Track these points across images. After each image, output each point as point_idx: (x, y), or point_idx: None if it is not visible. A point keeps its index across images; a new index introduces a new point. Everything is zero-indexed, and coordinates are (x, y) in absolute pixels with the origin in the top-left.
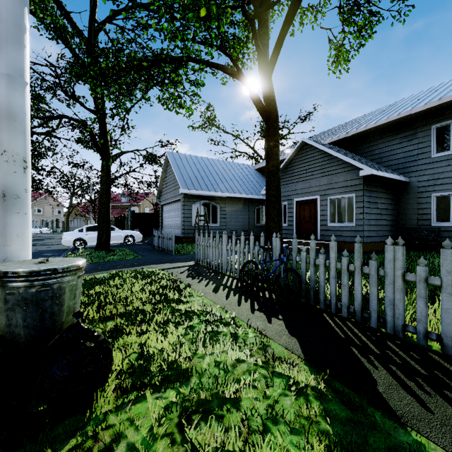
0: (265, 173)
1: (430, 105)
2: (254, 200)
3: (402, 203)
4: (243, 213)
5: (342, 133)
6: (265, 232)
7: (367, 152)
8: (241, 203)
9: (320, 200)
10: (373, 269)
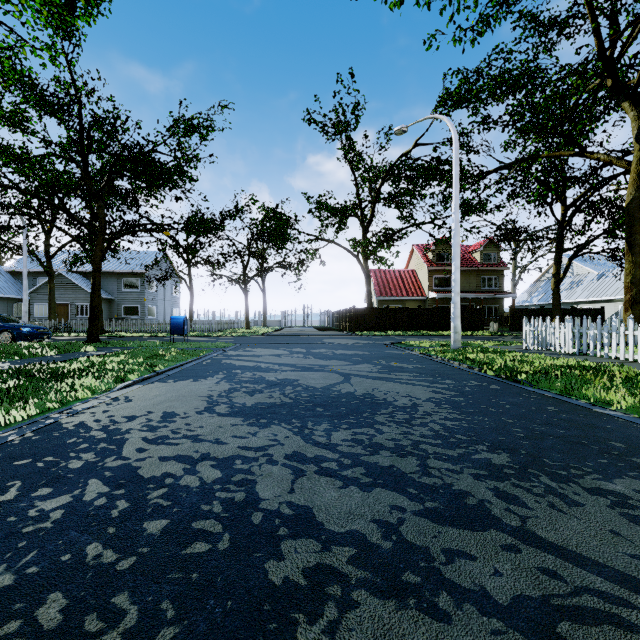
0: (17, 276)
1: (121, 271)
2: (13, 299)
3: (112, 308)
4: (3, 308)
5: (84, 268)
6: (49, 319)
7: None
8: (2, 301)
9: (71, 305)
10: (86, 323)
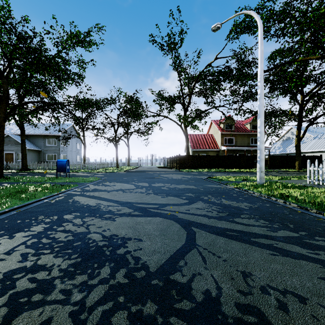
0: None
1: (45, 134)
2: None
3: (40, 155)
4: None
5: None
6: None
7: (32, 140)
8: None
9: (15, 153)
10: (19, 164)
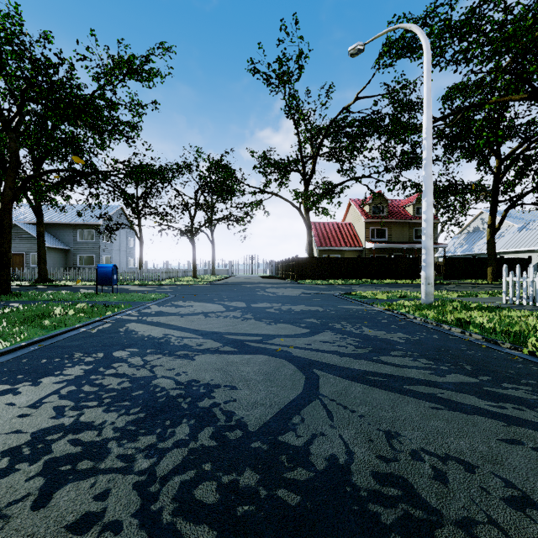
0: None
1: (76, 223)
2: None
3: (68, 257)
4: None
5: None
6: None
7: (54, 233)
8: None
9: (27, 254)
10: (34, 272)
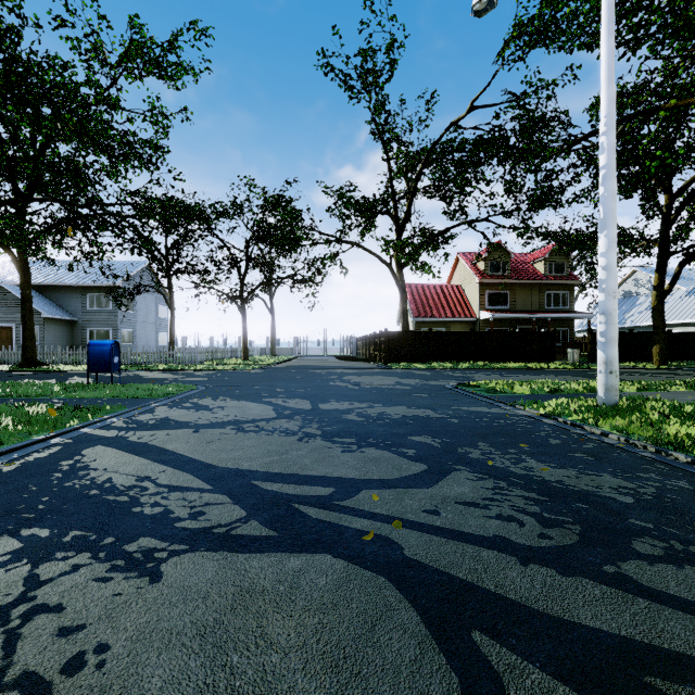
0: None
1: (85, 285)
2: None
3: (75, 332)
4: None
5: (37, 280)
6: None
7: (55, 298)
8: None
9: (16, 328)
10: (20, 352)
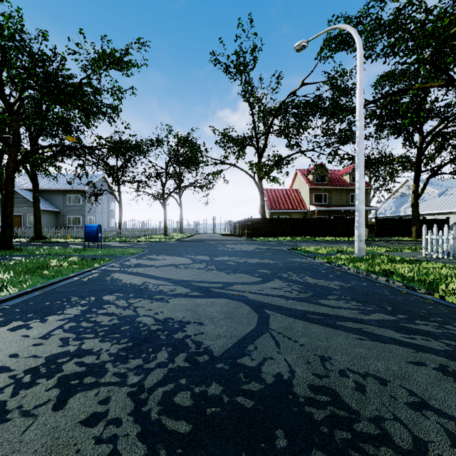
0: None
1: (65, 189)
2: None
3: (59, 218)
4: None
5: None
6: None
7: (47, 197)
8: None
9: (24, 216)
10: (30, 231)
